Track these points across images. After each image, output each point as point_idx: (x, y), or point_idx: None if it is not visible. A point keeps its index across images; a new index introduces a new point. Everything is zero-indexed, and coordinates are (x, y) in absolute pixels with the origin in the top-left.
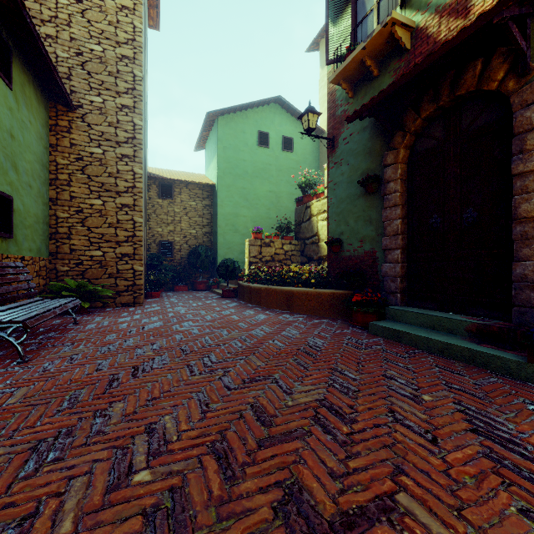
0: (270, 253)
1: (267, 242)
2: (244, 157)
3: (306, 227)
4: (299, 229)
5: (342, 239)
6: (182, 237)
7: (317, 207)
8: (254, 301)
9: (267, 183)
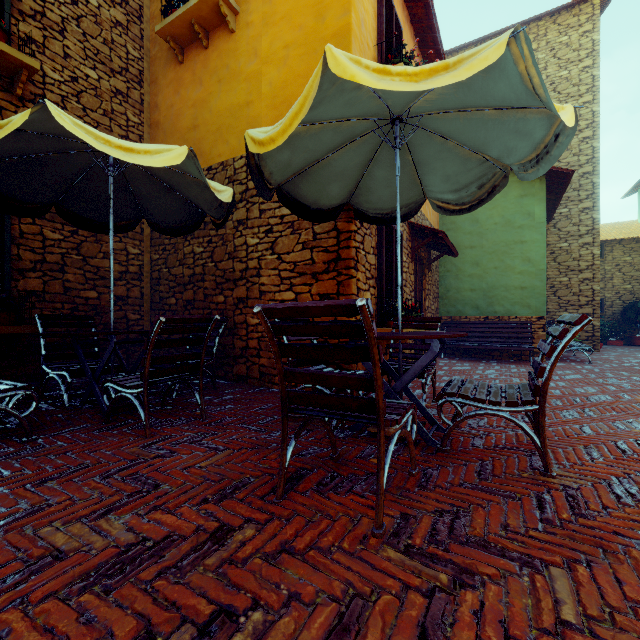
0: None
1: None
2: None
3: None
4: None
5: None
6: (613, 293)
7: None
8: None
9: None
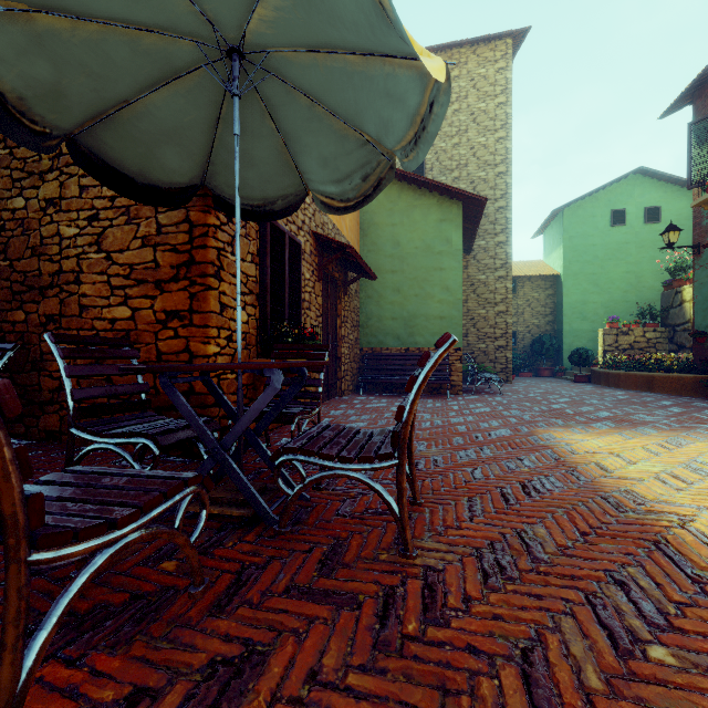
0: (628, 341)
1: (624, 331)
2: (594, 241)
3: (676, 313)
4: (667, 314)
5: (707, 331)
6: (524, 327)
7: (690, 293)
8: (611, 384)
9: (623, 264)
